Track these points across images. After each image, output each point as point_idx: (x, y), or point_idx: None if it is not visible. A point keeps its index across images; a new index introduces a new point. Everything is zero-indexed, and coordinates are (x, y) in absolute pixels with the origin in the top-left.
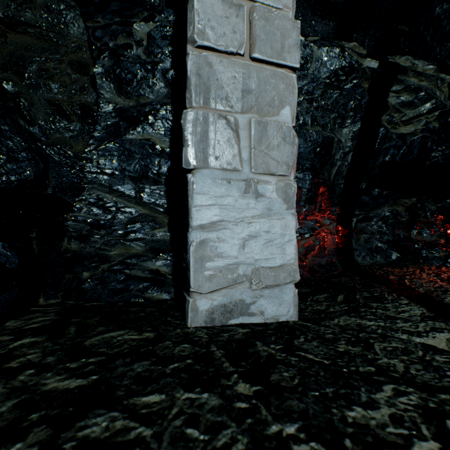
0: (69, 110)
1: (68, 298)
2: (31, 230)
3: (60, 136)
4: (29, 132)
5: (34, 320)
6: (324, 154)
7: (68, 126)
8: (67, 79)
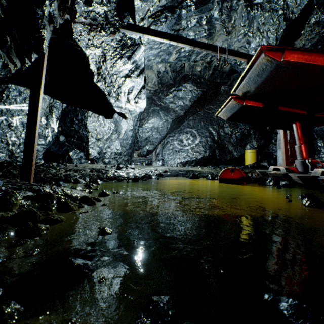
0: None
1: None
2: None
3: None
4: None
5: None
6: None
7: None
8: None
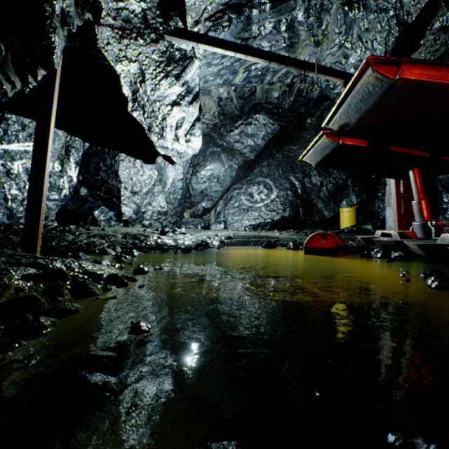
0: None
1: None
2: None
3: None
4: None
5: None
6: None
7: None
8: None
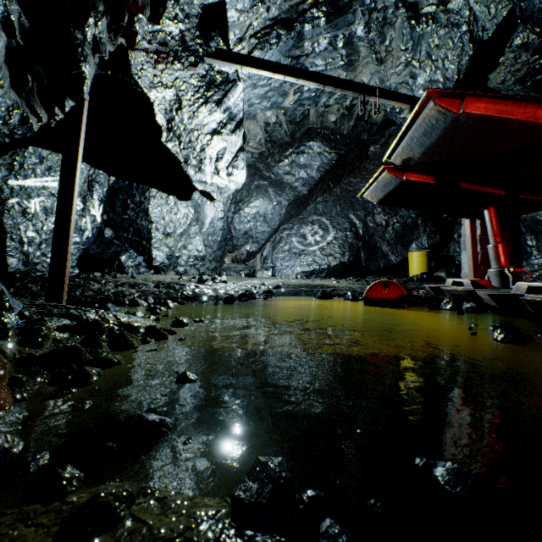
0: None
1: None
2: None
3: None
4: None
5: None
6: None
7: None
8: None
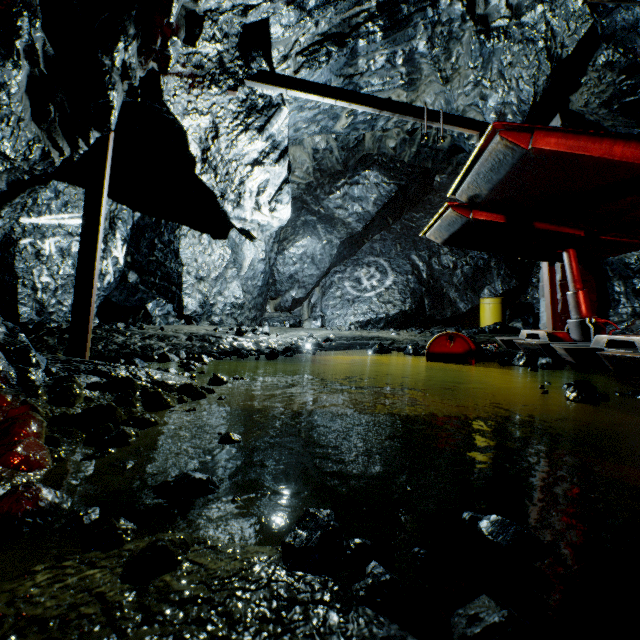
0: None
1: None
2: None
3: None
4: None
5: None
6: (632, 267)
7: None
8: None
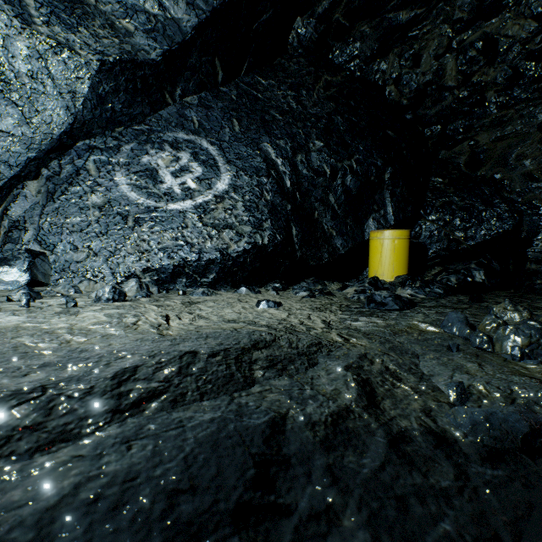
0: (537, 175)
1: (526, 292)
2: (508, 259)
3: (531, 194)
4: (509, 199)
5: (505, 292)
6: None
7: (537, 186)
8: (536, 152)
